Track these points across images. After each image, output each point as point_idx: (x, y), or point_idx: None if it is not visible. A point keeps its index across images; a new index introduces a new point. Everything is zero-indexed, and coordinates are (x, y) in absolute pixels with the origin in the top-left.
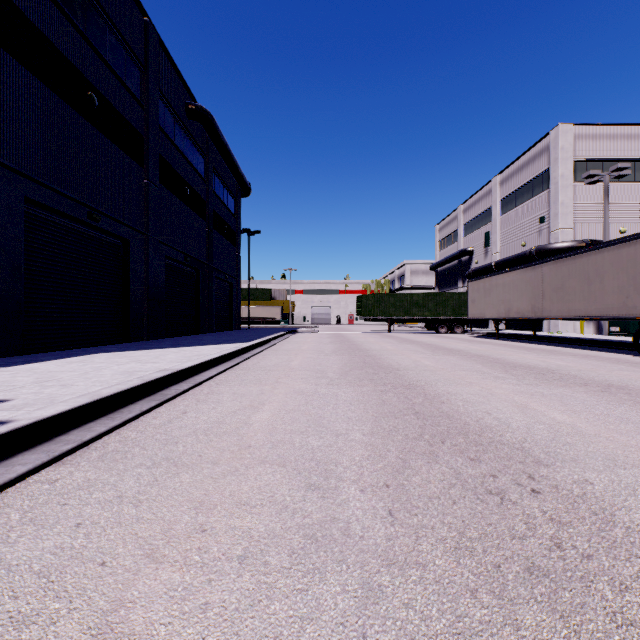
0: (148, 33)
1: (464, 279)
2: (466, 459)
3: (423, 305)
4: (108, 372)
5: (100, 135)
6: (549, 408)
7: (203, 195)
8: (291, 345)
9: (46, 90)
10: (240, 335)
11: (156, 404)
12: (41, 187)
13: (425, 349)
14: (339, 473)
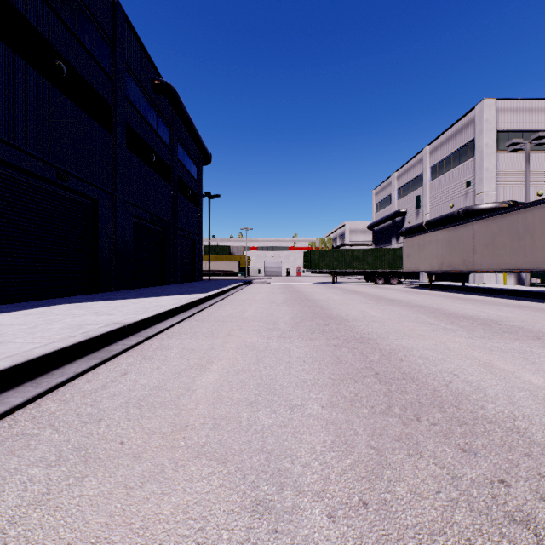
0: (116, 12)
1: (398, 237)
2: (456, 449)
3: (363, 259)
4: (58, 325)
5: (69, 102)
6: (517, 367)
7: (168, 161)
8: (246, 295)
9: (14, 56)
10: (201, 286)
11: (96, 363)
12: (8, 147)
13: (368, 299)
14: (297, 477)
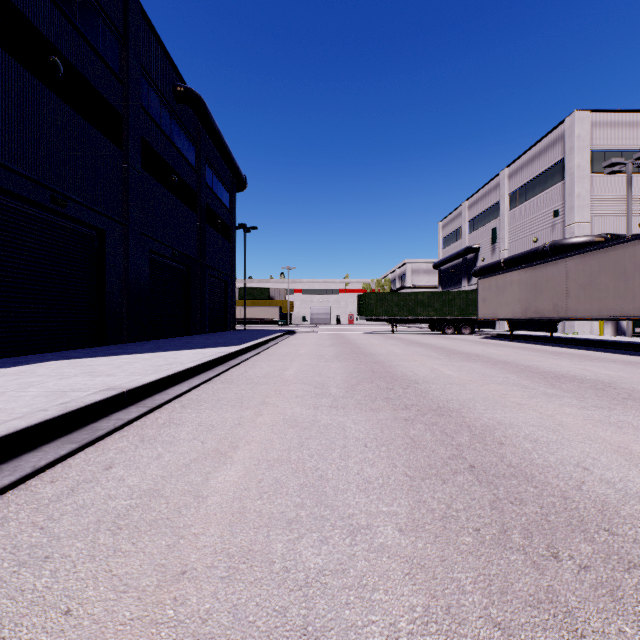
0: (128, 0)
1: (469, 278)
2: None
3: (428, 304)
4: (33, 392)
5: (67, 108)
6: None
7: (194, 186)
8: (287, 348)
9: None
10: (233, 337)
11: (70, 450)
12: None
13: (438, 353)
14: None
